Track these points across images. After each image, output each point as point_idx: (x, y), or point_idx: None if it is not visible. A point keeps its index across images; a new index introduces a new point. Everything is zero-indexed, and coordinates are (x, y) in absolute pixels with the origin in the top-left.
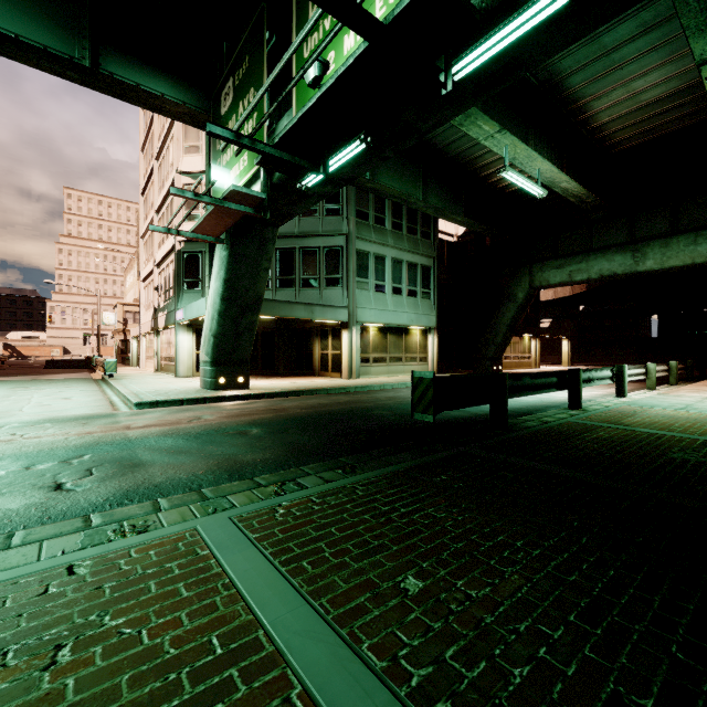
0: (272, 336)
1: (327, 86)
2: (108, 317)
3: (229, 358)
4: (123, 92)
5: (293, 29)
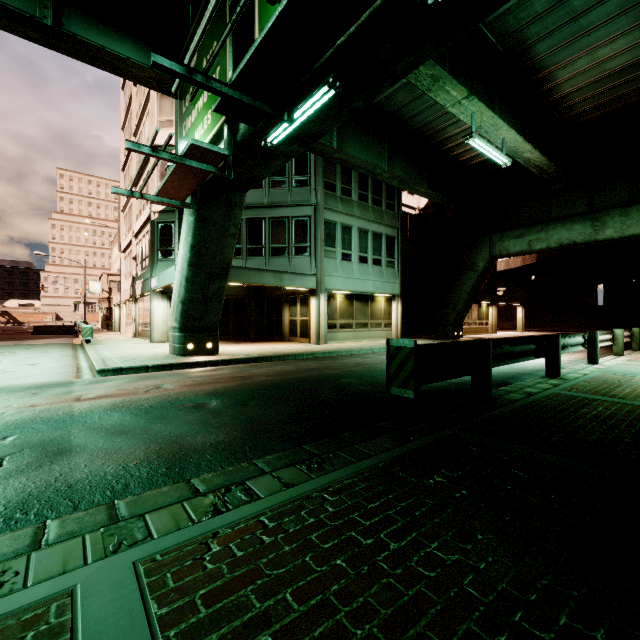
0: (243, 303)
1: None
2: (94, 286)
3: (197, 324)
4: (87, 54)
5: None
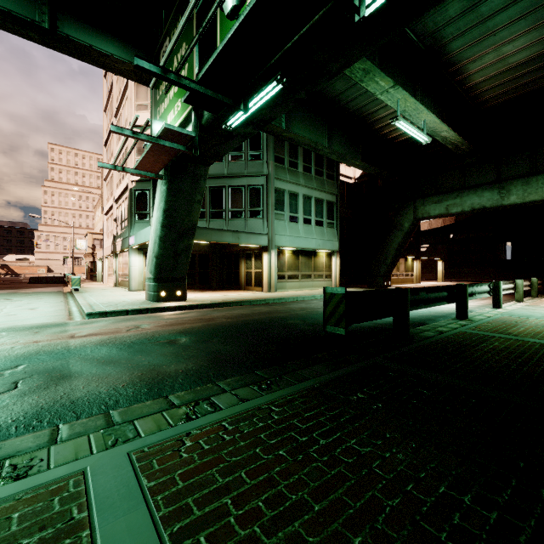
0: (207, 258)
1: (244, 14)
2: (81, 243)
3: (169, 275)
4: (77, 51)
5: None
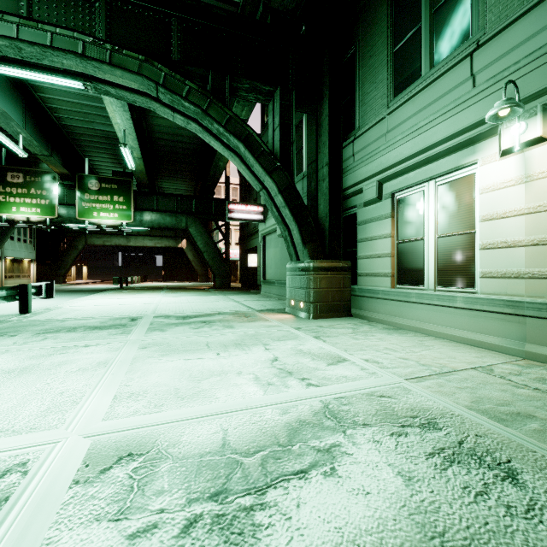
0: None
1: (108, 230)
2: None
3: None
4: None
5: (76, 194)
